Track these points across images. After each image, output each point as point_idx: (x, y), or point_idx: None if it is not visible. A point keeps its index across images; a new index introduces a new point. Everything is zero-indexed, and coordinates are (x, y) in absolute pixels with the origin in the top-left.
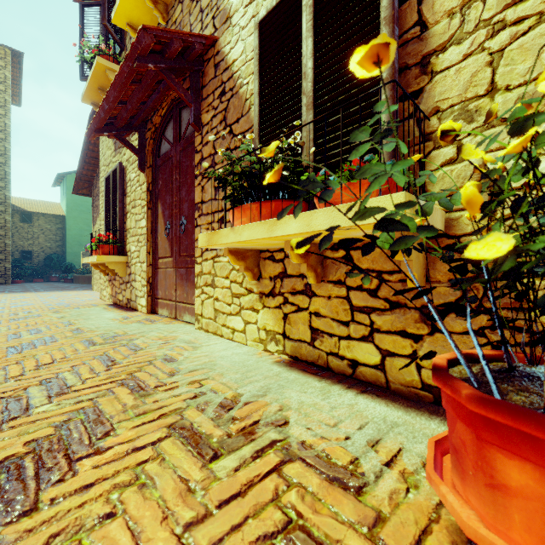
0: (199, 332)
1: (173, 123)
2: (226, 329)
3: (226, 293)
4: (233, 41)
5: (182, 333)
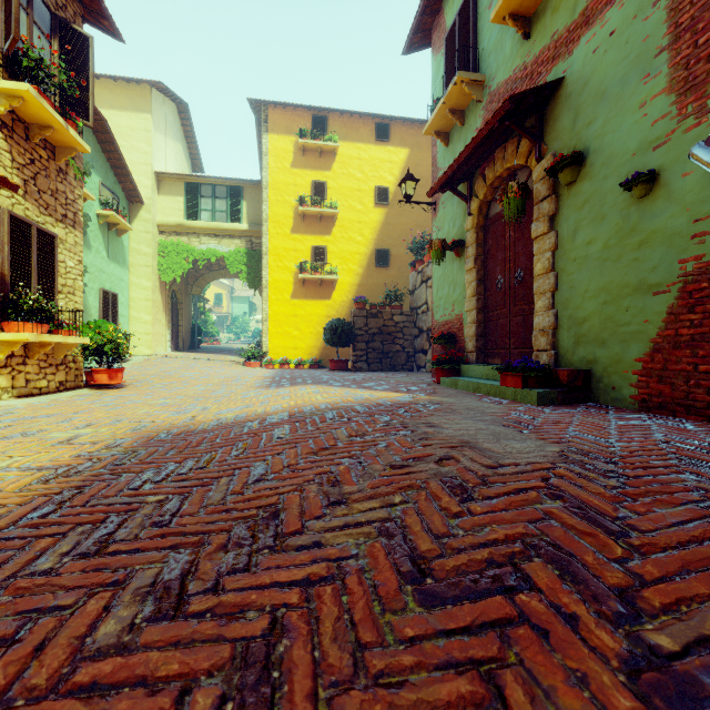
0: None
1: None
2: None
3: None
4: None
5: None
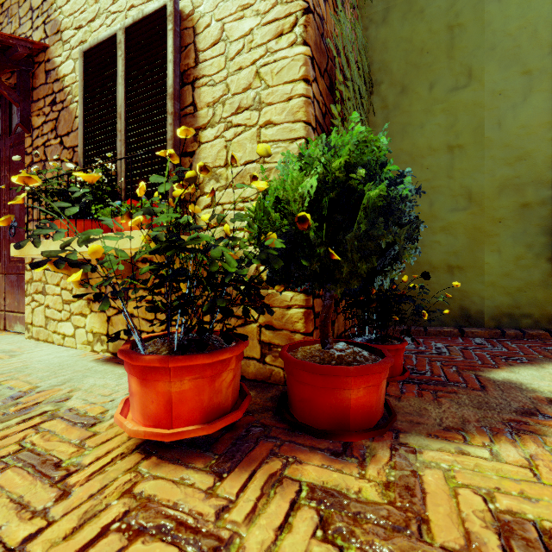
0: (28, 341)
1: (1, 113)
2: (57, 335)
3: (57, 300)
4: (64, 56)
5: (5, 344)
